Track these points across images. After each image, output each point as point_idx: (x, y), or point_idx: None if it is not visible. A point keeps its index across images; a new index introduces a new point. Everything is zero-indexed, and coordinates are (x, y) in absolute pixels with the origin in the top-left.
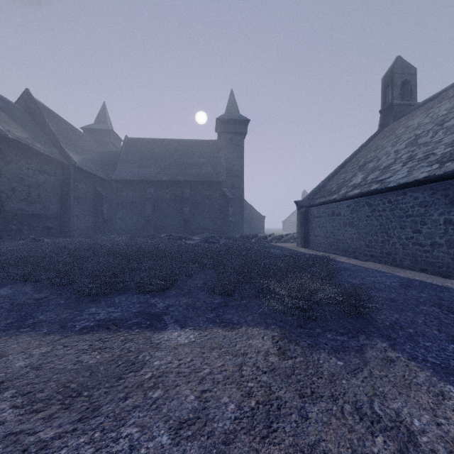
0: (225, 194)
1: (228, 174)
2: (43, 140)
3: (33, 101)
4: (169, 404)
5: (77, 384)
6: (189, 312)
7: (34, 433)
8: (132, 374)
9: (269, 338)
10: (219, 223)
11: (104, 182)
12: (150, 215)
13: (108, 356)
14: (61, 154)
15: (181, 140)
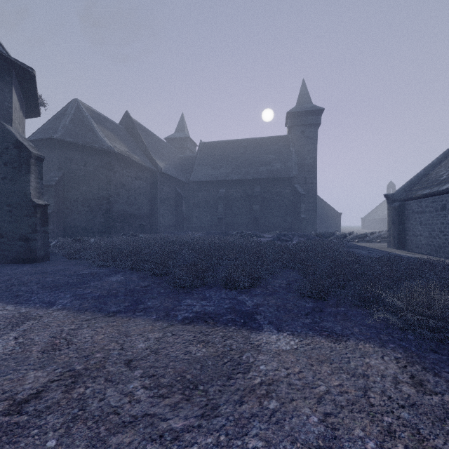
0: (296, 190)
1: (299, 169)
2: (138, 152)
3: (131, 120)
4: (290, 421)
5: (191, 375)
6: (281, 314)
7: (165, 419)
8: (240, 376)
9: (391, 360)
10: (290, 220)
11: (183, 184)
12: (222, 213)
13: (213, 351)
14: (150, 162)
15: (250, 139)
